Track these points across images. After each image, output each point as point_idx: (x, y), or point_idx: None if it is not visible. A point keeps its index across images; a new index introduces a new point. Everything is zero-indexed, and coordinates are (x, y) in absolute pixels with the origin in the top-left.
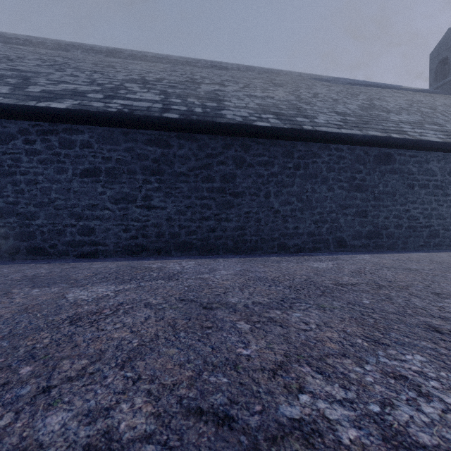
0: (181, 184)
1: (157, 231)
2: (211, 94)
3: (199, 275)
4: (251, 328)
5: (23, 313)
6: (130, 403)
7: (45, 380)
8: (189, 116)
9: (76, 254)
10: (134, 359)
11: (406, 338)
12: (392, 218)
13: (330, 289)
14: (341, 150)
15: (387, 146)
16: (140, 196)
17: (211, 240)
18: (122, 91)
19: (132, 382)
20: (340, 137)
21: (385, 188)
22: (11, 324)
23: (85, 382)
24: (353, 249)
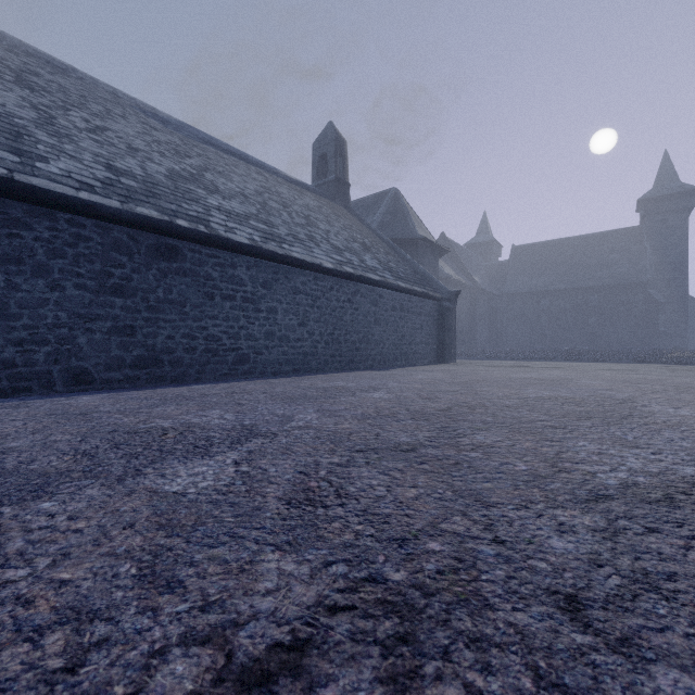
0: None
1: None
2: None
3: None
4: None
5: None
6: None
7: None
8: None
9: None
10: None
11: None
12: (180, 337)
13: None
14: (81, 225)
15: (169, 235)
16: None
17: None
18: None
19: None
20: (72, 202)
21: (168, 295)
22: None
23: None
24: (107, 386)
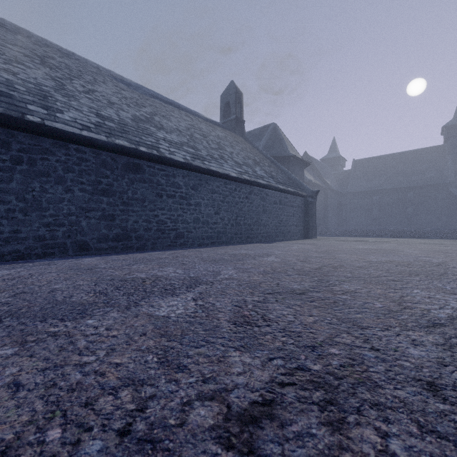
0: None
1: None
2: None
3: None
4: None
5: None
6: None
7: None
8: None
9: None
10: None
11: None
12: (141, 222)
13: None
14: (83, 152)
15: (135, 157)
16: None
17: None
18: None
19: None
20: (78, 138)
21: (134, 195)
22: None
23: None
24: (98, 252)
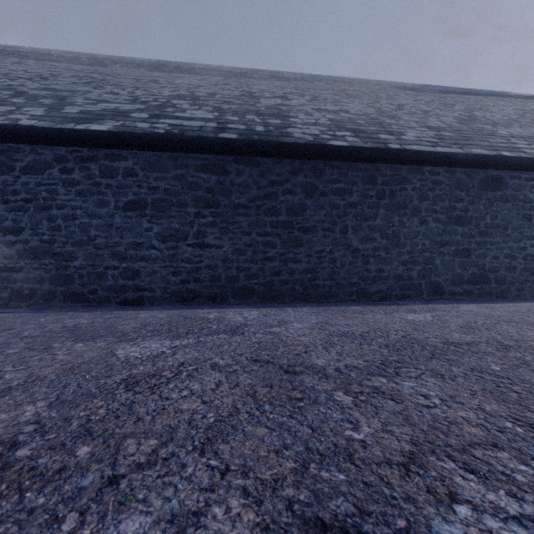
0: (240, 218)
1: (212, 274)
2: (273, 110)
3: (268, 329)
4: (354, 402)
5: (69, 374)
6: (224, 506)
7: (109, 466)
8: (250, 136)
9: (119, 301)
10: (214, 440)
11: None
12: (502, 258)
13: (440, 350)
14: (437, 173)
15: (496, 167)
16: (192, 233)
17: (276, 285)
18: (169, 109)
19: (219, 474)
20: (436, 156)
21: (493, 220)
22: (58, 388)
23: (160, 472)
24: (452, 297)
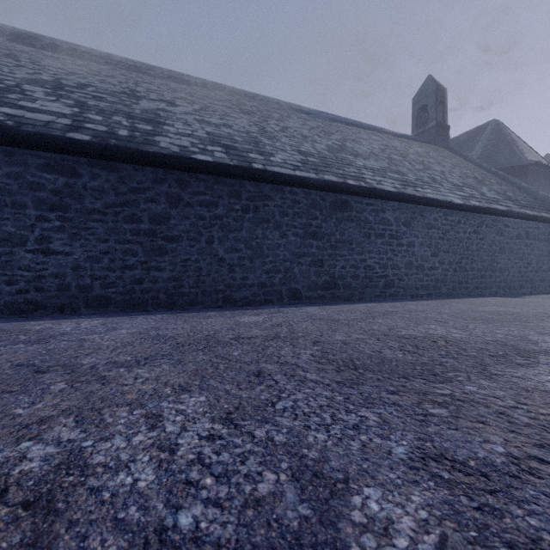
0: (94, 224)
1: (59, 283)
2: (149, 114)
3: (84, 336)
4: (63, 388)
5: None
6: None
7: None
8: (106, 140)
9: None
10: None
11: (218, 383)
12: (349, 267)
13: (218, 344)
14: (296, 193)
15: (343, 192)
16: (33, 238)
17: (137, 294)
18: (14, 95)
19: None
20: (293, 179)
21: (341, 236)
22: None
23: None
24: (309, 301)
